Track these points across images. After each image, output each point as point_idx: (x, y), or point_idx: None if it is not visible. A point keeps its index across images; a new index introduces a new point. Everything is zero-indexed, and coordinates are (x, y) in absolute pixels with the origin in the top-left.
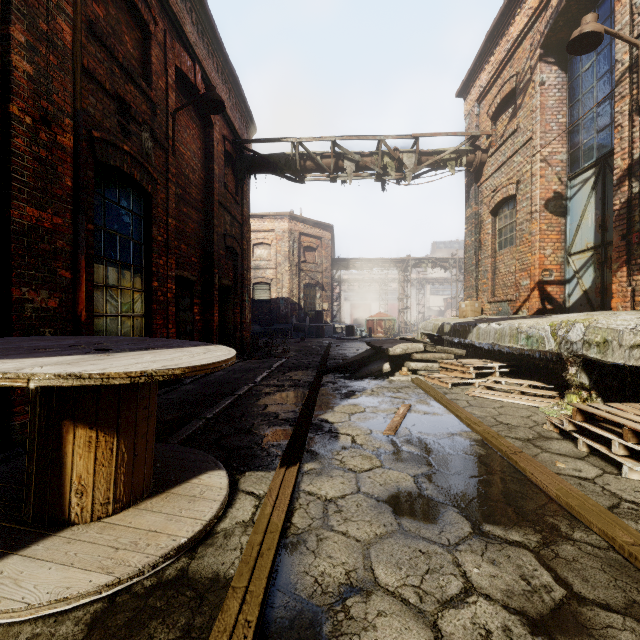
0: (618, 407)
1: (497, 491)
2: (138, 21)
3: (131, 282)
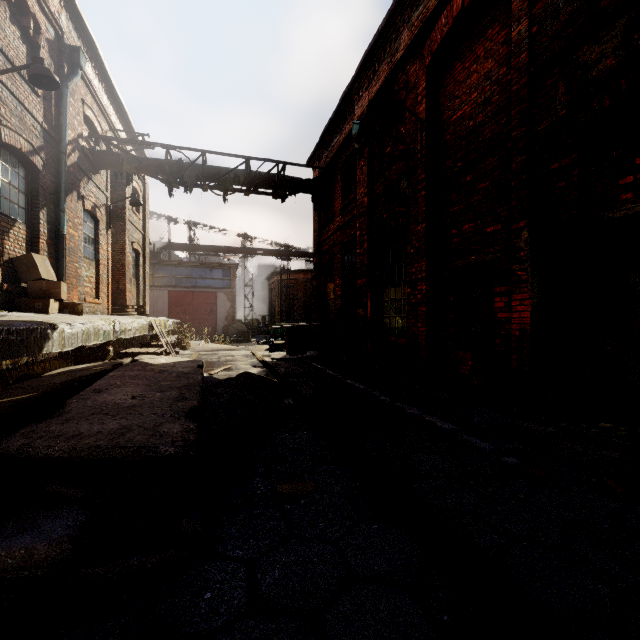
0: (145, 351)
1: (206, 363)
2: (405, 103)
3: (401, 293)
